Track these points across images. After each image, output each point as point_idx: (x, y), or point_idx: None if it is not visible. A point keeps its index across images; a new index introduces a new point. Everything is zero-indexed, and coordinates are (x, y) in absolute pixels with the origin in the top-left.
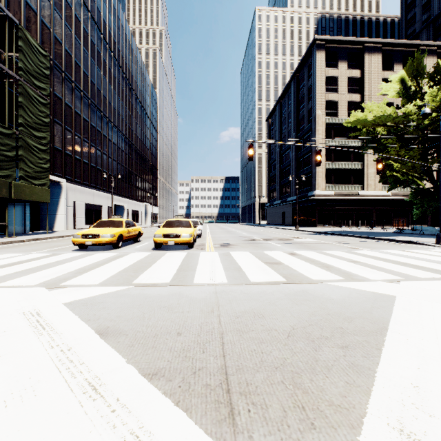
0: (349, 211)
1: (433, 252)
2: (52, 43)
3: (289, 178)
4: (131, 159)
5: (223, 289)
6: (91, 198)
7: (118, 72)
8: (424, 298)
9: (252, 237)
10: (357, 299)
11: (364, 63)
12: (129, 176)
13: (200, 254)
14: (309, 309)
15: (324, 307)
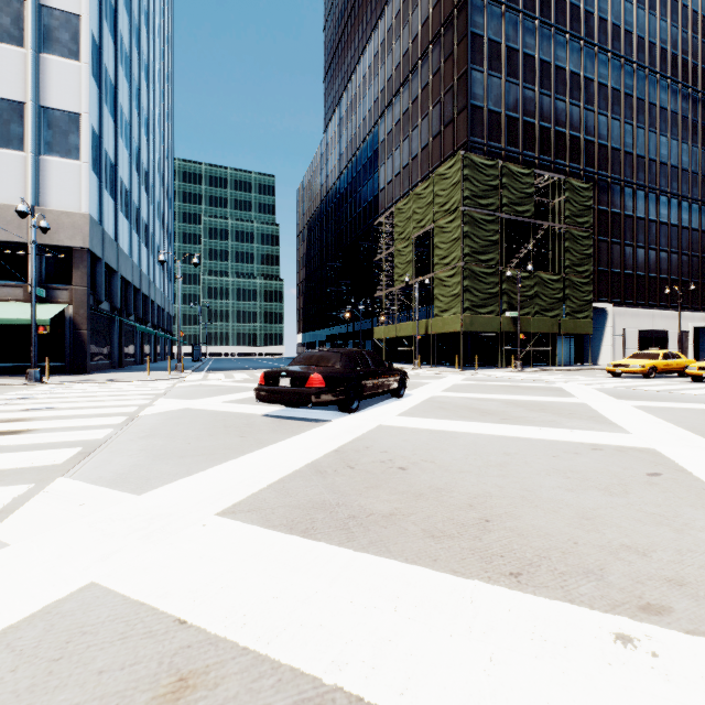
0: None
1: None
2: (595, 155)
3: None
4: None
5: (683, 395)
6: (649, 322)
7: (701, 109)
8: None
9: None
10: None
11: None
12: None
13: None
14: None
15: None
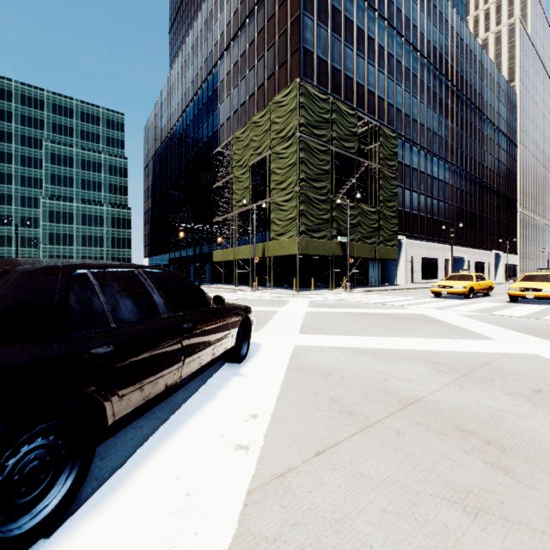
0: None
1: None
2: (394, 117)
3: None
4: (473, 197)
5: None
6: (427, 252)
7: (455, 99)
8: None
9: None
10: None
11: None
12: (471, 219)
13: None
14: None
15: None
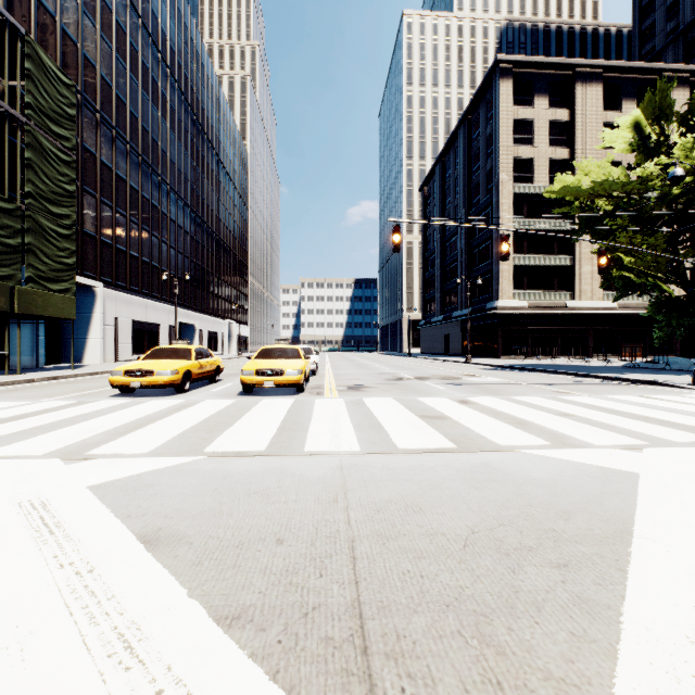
0: (550, 332)
1: (690, 399)
2: (79, 66)
3: (457, 281)
4: (206, 251)
5: (353, 461)
6: (143, 313)
7: (185, 113)
8: (686, 478)
9: (398, 374)
10: (576, 479)
11: (574, 99)
12: (204, 277)
13: (316, 402)
14: (496, 496)
15: (521, 493)
